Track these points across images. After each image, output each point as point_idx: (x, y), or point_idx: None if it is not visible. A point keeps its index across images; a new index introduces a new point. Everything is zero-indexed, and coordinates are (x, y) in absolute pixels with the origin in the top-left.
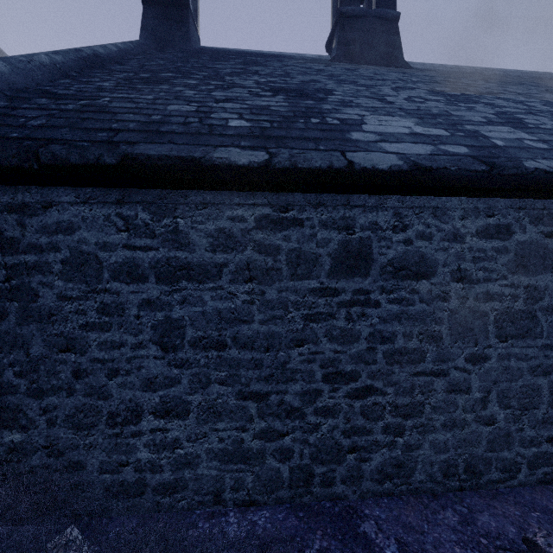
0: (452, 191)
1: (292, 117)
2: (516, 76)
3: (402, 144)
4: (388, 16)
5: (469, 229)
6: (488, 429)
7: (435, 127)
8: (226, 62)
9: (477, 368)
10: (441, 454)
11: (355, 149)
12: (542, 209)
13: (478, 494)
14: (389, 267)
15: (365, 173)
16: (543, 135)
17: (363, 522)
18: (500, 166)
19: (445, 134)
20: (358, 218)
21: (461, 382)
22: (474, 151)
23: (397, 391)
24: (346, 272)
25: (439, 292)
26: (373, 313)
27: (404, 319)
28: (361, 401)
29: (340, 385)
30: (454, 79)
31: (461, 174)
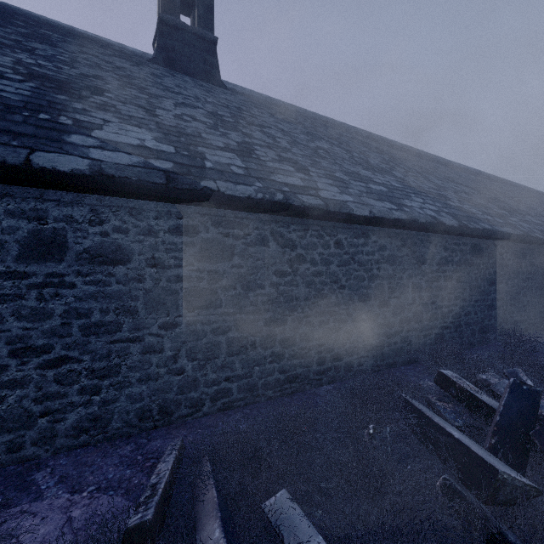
0: (143, 196)
1: (18, 107)
2: (312, 116)
3: (114, 153)
4: (206, 37)
5: (163, 227)
6: (179, 377)
7: (169, 144)
8: (1, 27)
9: (169, 333)
10: (138, 403)
11: (55, 150)
12: (222, 216)
13: (167, 428)
14: (85, 254)
15: (47, 172)
16: (253, 164)
17: (39, 472)
18: (177, 182)
19: (170, 151)
20: (51, 210)
21: (156, 345)
22: (176, 168)
23: (93, 358)
24: (38, 258)
25: (135, 275)
26: (68, 293)
27: (101, 297)
28: (55, 370)
29: (30, 359)
30: (246, 108)
31: (143, 184)
